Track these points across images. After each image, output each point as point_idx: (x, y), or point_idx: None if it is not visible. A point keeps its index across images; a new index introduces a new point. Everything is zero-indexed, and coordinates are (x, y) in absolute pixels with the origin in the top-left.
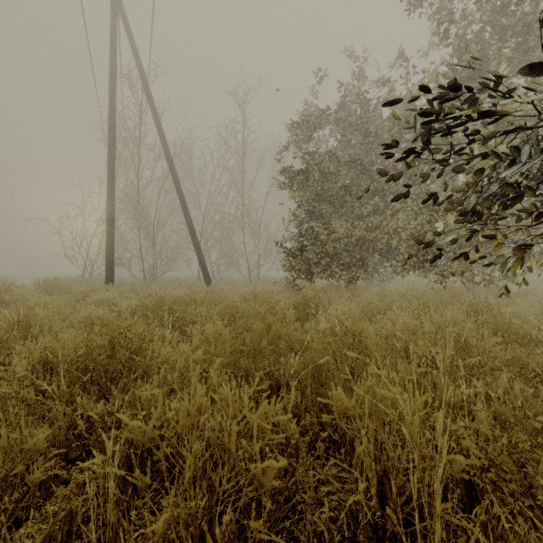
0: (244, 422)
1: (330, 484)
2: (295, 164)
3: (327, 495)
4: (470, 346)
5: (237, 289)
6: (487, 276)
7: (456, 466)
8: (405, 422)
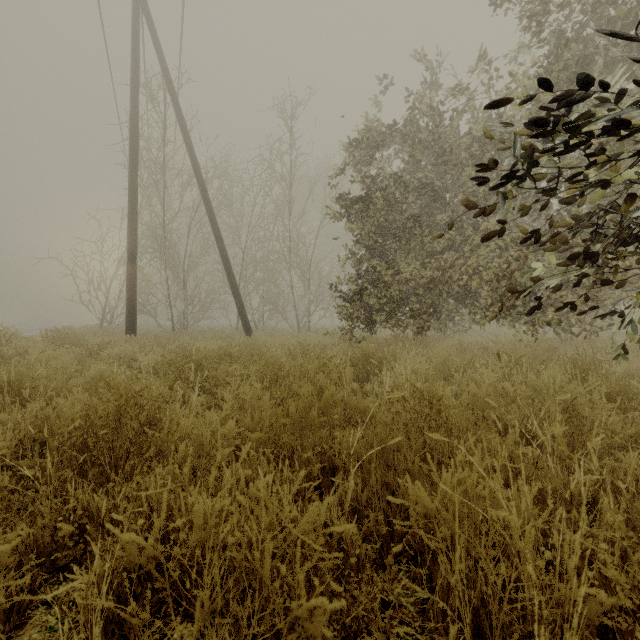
0: (284, 533)
1: (403, 608)
2: (352, 192)
3: (398, 625)
4: (581, 417)
5: (283, 341)
6: (587, 325)
7: (592, 604)
8: (513, 533)
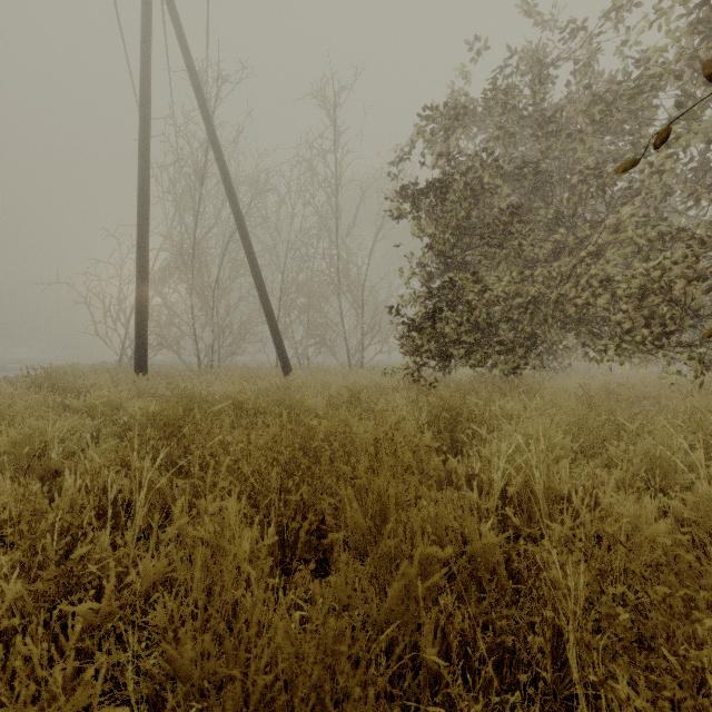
0: None
1: None
2: None
3: None
4: None
5: (327, 383)
6: None
7: None
8: None
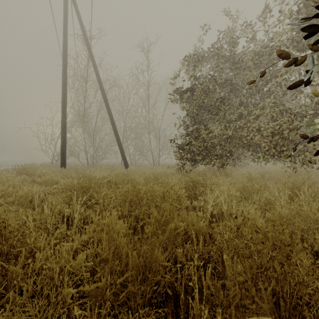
0: None
1: None
2: None
3: None
4: None
5: (144, 172)
6: None
7: None
8: None
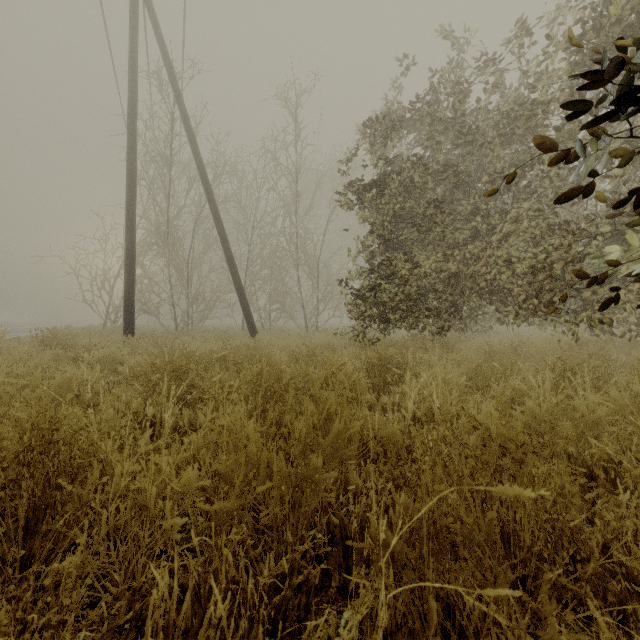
0: None
1: None
2: None
3: None
4: None
5: (289, 343)
6: (633, 325)
7: None
8: None
